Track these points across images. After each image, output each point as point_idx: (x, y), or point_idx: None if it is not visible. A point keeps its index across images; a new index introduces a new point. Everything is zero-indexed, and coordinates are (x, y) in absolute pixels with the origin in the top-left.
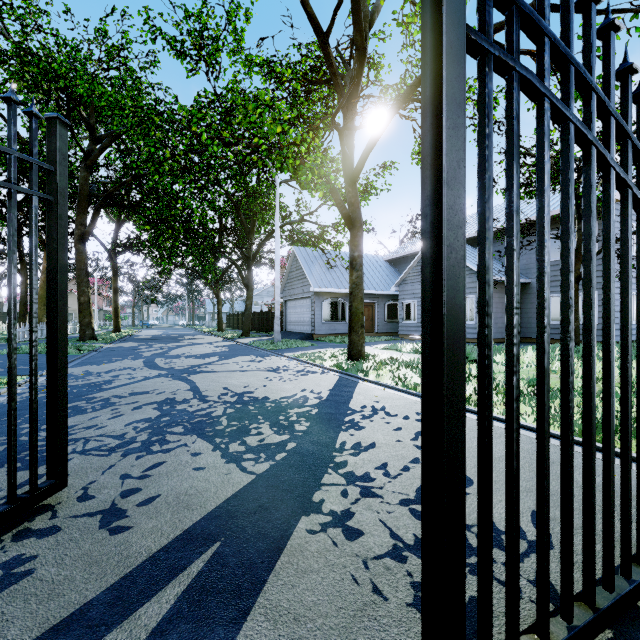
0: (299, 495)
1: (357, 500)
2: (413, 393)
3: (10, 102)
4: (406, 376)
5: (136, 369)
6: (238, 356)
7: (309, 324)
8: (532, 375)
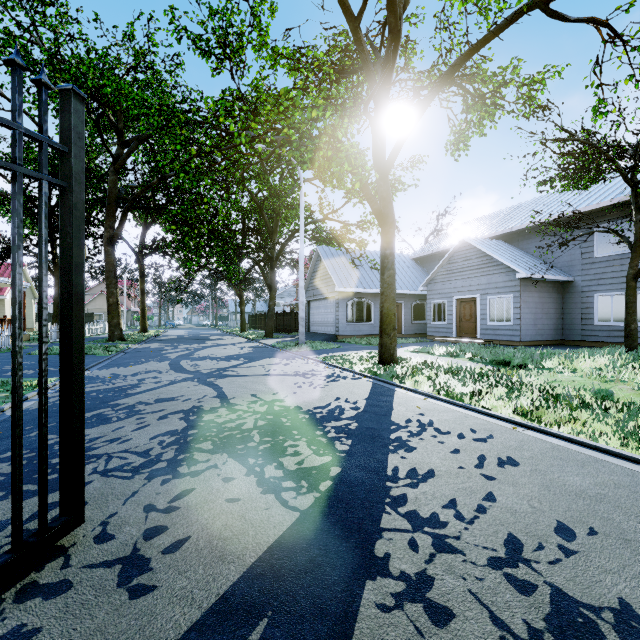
0: (357, 545)
1: (432, 556)
2: (460, 404)
3: (14, 66)
4: (448, 384)
5: (162, 372)
6: (263, 358)
7: (333, 325)
8: (597, 385)
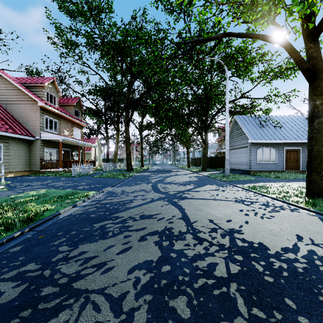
0: None
1: None
2: None
3: None
4: None
5: (147, 191)
6: (205, 185)
7: (246, 164)
8: None
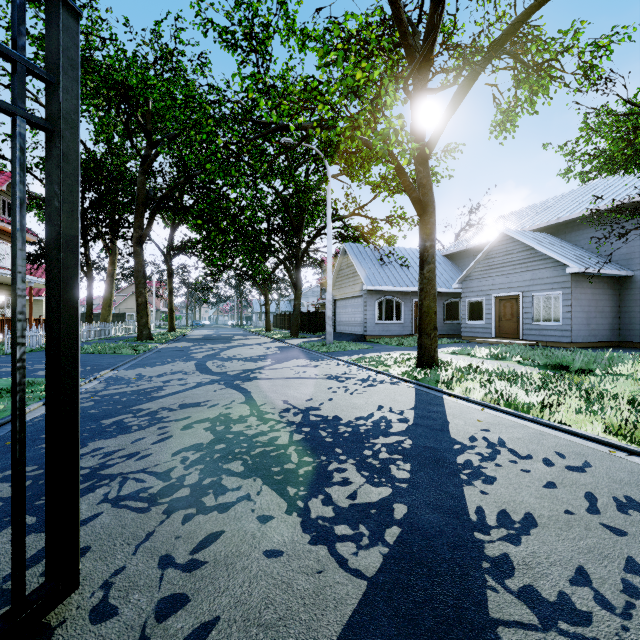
0: None
1: None
2: (529, 418)
3: None
4: (506, 392)
5: (188, 373)
6: (291, 359)
7: (361, 325)
8: None
